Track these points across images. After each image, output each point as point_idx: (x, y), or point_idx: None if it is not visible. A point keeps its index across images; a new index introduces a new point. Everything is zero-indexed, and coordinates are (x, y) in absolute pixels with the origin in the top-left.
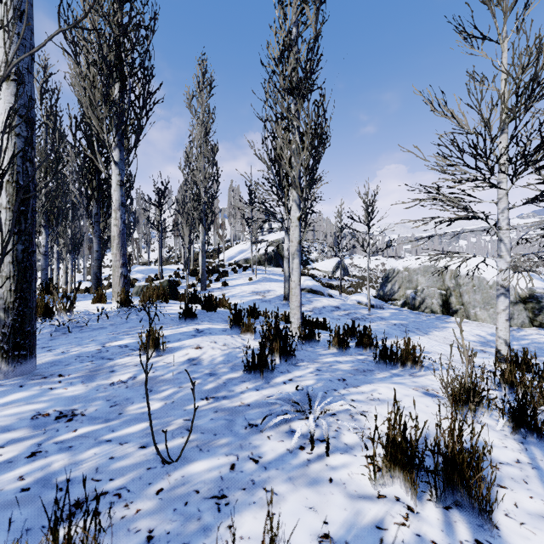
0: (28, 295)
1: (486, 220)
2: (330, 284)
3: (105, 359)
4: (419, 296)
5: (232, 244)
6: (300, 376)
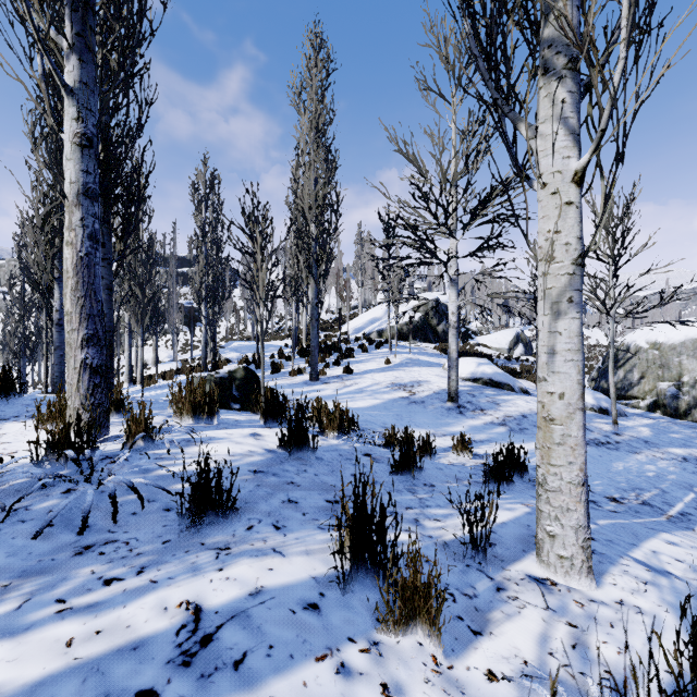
0: None
1: None
2: (511, 369)
3: None
4: (687, 393)
5: (360, 311)
6: None
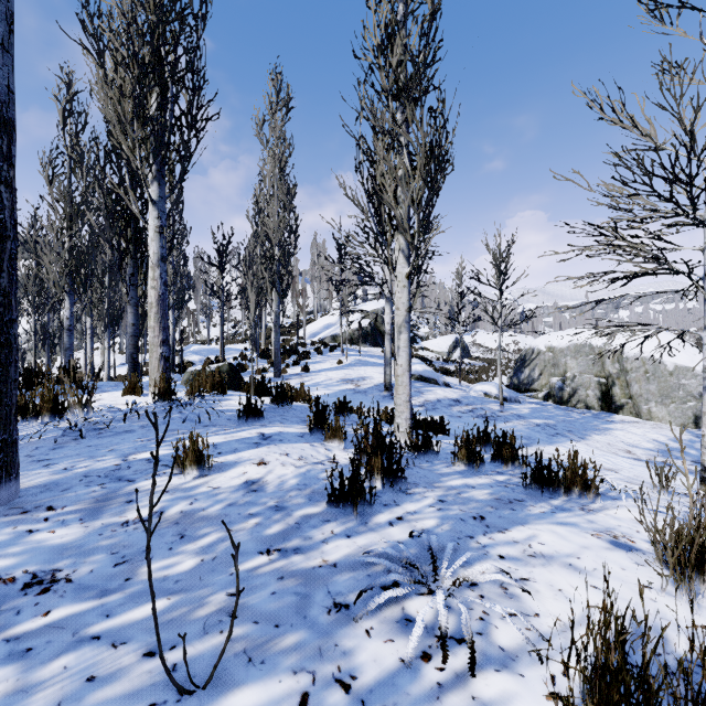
0: (3, 386)
1: (689, 275)
2: (445, 369)
3: (123, 482)
4: (568, 385)
5: (316, 316)
6: (414, 513)
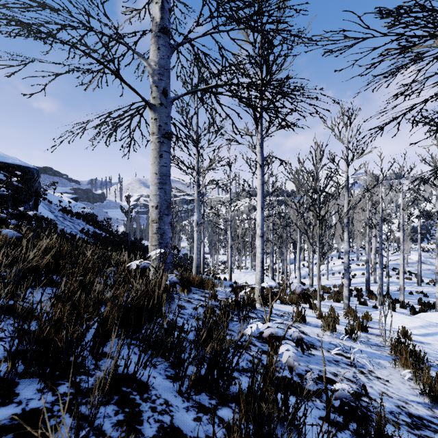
0: None
1: None
2: None
3: None
4: None
5: None
6: None
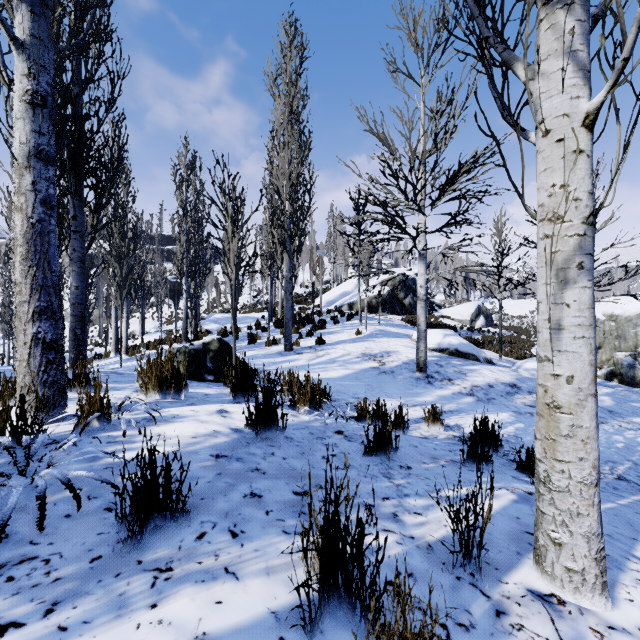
0: None
1: None
2: (474, 339)
3: None
4: None
5: (332, 285)
6: None
